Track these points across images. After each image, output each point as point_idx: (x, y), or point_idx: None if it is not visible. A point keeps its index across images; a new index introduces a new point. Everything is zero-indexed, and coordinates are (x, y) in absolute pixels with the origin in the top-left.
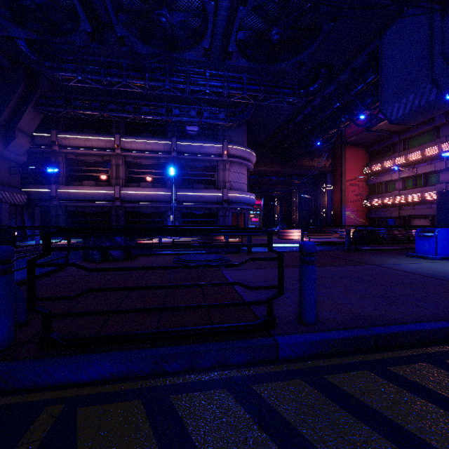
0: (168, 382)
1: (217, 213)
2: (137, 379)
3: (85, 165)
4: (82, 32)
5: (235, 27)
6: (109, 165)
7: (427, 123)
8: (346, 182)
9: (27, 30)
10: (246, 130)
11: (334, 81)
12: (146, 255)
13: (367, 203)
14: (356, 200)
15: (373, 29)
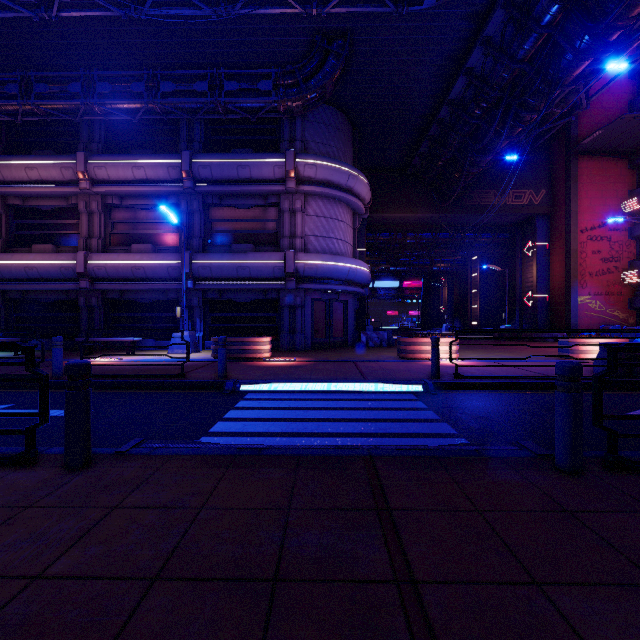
0: None
1: (280, 301)
2: None
3: (39, 216)
4: None
5: None
6: (79, 215)
7: None
8: (581, 234)
9: None
10: (348, 133)
11: None
12: None
13: (633, 276)
14: (605, 270)
15: None
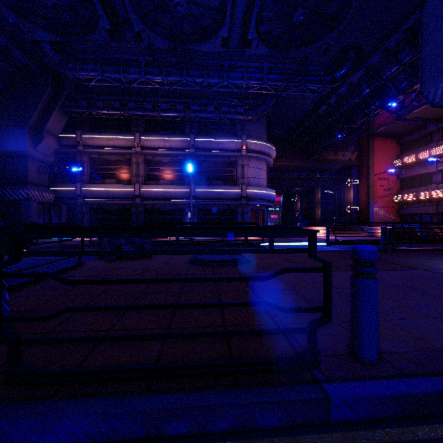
0: None
1: (235, 210)
2: None
3: (107, 164)
4: (101, 30)
5: (255, 10)
6: (129, 164)
7: None
8: (374, 176)
9: (51, 32)
10: (266, 124)
11: (364, 65)
12: None
13: (399, 198)
14: (386, 195)
15: (412, 1)
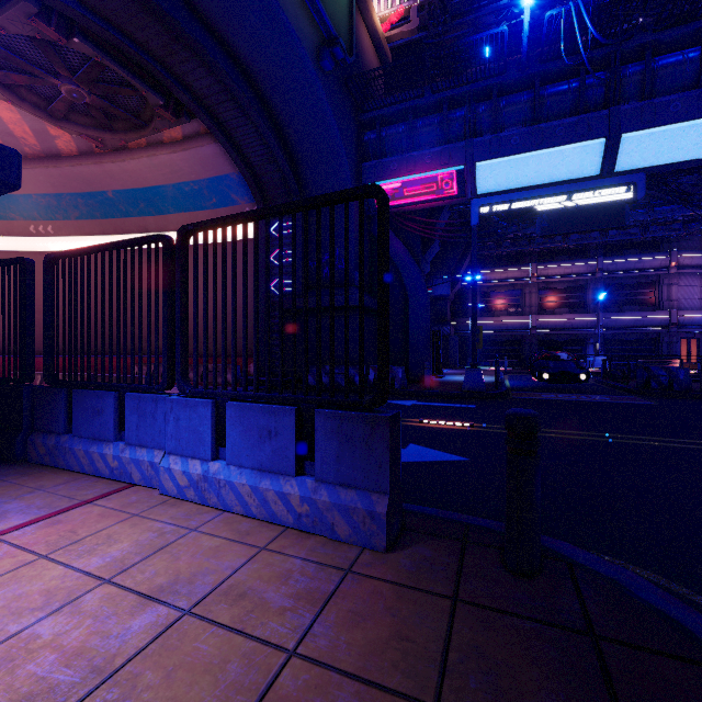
0: None
1: (657, 339)
2: None
3: (495, 296)
4: None
5: None
6: (519, 294)
7: None
8: None
9: None
10: None
11: None
12: None
13: None
14: None
15: None
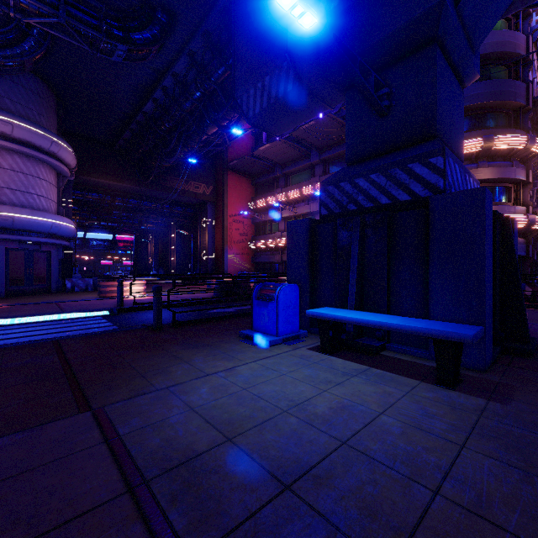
0: None
1: None
2: None
3: None
4: None
5: None
6: None
7: (305, 158)
8: (230, 218)
9: None
10: (52, 101)
11: (186, 50)
12: None
13: (253, 244)
14: (241, 240)
15: None
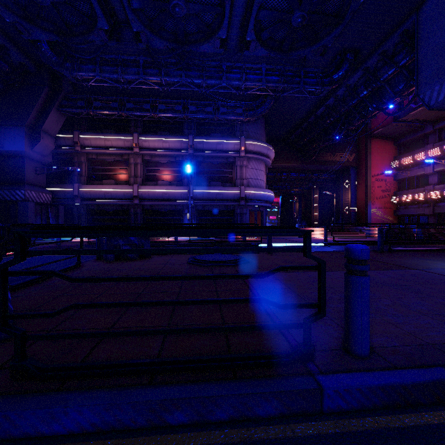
0: (167, 443)
1: (234, 211)
2: (126, 435)
3: (105, 164)
4: (99, 30)
5: (253, 12)
6: (127, 164)
7: None
8: (372, 177)
9: (49, 32)
10: (264, 125)
11: (361, 67)
12: (160, 254)
13: (396, 199)
14: (383, 196)
15: (408, 5)
